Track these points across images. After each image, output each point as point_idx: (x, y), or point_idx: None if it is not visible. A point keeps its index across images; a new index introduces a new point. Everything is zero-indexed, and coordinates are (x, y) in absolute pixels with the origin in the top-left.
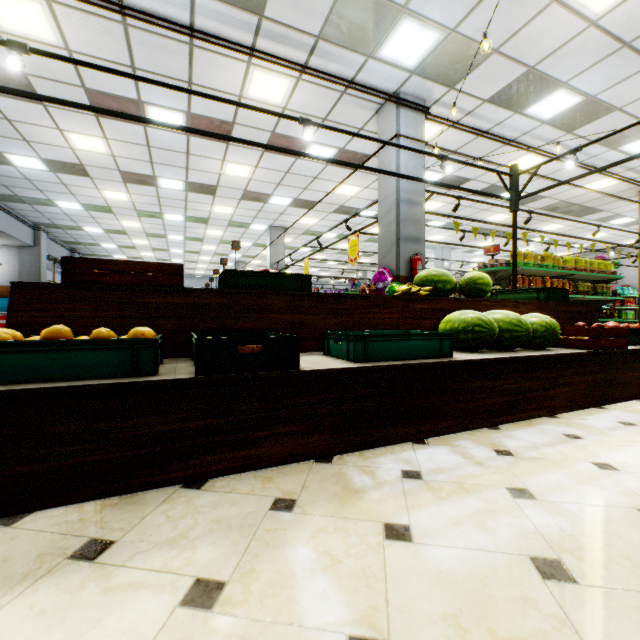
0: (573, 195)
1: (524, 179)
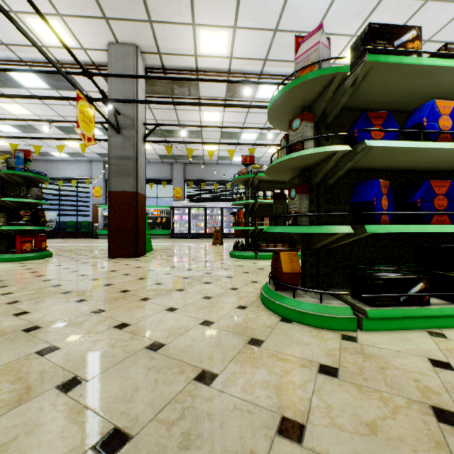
0: (203, 5)
1: (336, 23)
